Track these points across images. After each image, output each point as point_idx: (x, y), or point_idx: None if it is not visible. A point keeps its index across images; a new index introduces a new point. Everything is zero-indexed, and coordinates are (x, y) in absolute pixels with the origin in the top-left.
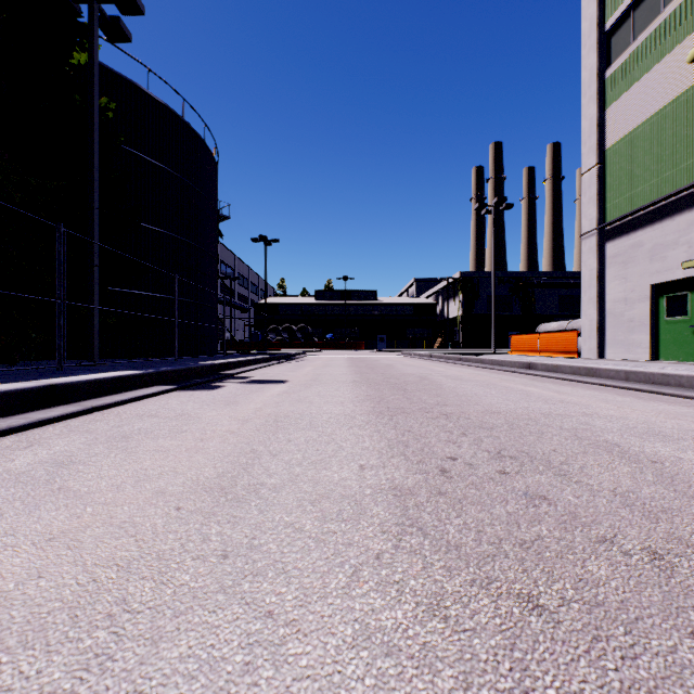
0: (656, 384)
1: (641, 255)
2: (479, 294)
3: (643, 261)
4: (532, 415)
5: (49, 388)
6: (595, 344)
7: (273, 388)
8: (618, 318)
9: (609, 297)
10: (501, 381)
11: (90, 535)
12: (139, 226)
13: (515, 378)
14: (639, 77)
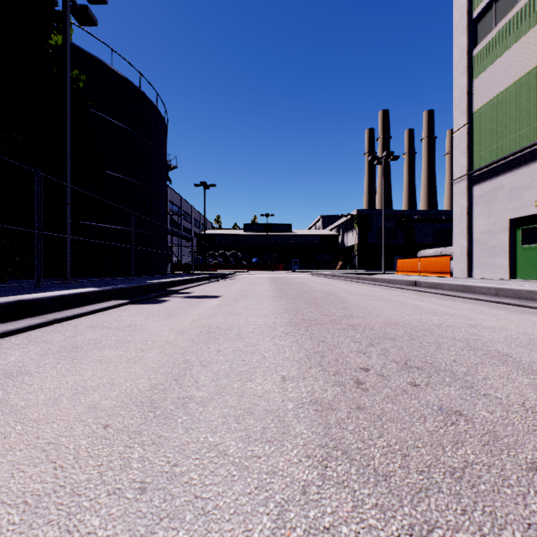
0: (522, 299)
1: (502, 195)
2: (371, 227)
3: (503, 201)
4: (427, 327)
5: (17, 303)
6: (465, 266)
7: (209, 302)
8: (483, 245)
9: (476, 229)
10: (393, 296)
11: (9, 460)
12: (105, 173)
13: (404, 294)
14: (500, 54)
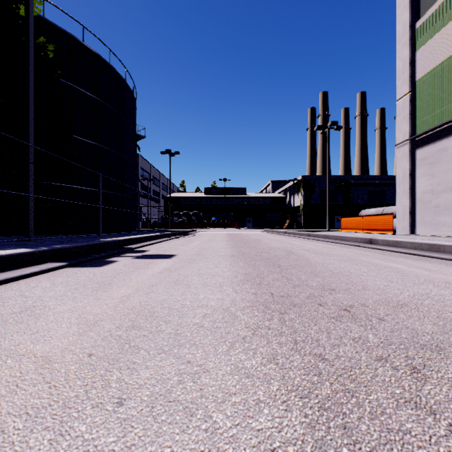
0: None
1: (445, 157)
2: (315, 190)
3: (447, 162)
4: None
5: None
6: (408, 224)
7: (159, 264)
8: (426, 204)
9: (419, 189)
10: (357, 255)
11: None
12: (76, 139)
13: (366, 253)
14: (444, 25)
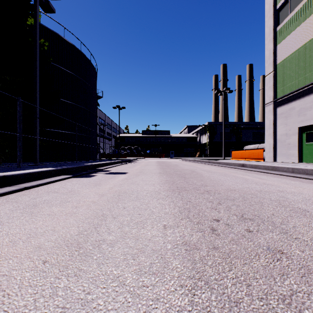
0: (308, 174)
1: (294, 113)
2: (216, 132)
3: (295, 116)
4: (253, 192)
5: (2, 177)
6: (272, 155)
7: (120, 176)
8: (283, 143)
9: (279, 133)
10: (231, 172)
11: None
12: (60, 100)
13: (237, 171)
14: (293, 30)
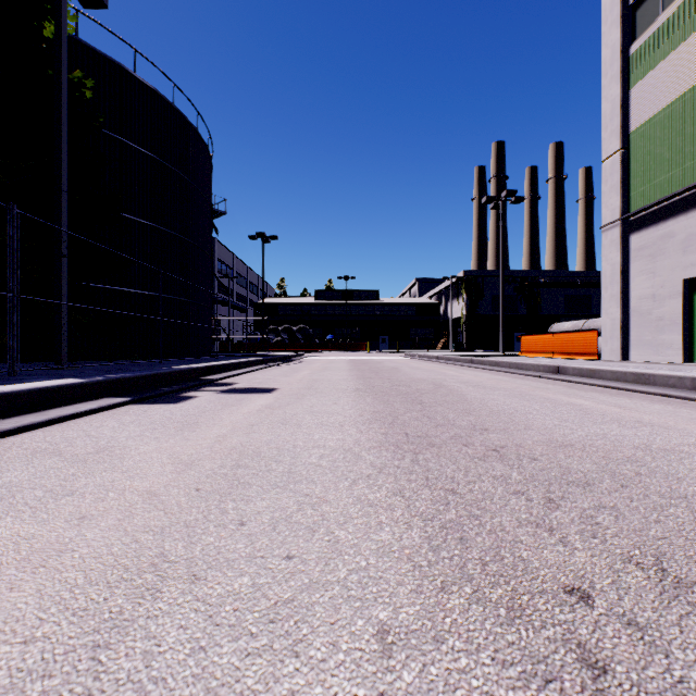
0: None
1: (672, 247)
2: (484, 294)
3: (675, 254)
4: (628, 452)
5: None
6: (618, 345)
7: (255, 400)
8: (645, 316)
9: (634, 294)
10: (533, 389)
11: None
12: (124, 217)
13: (548, 386)
14: (670, 51)
